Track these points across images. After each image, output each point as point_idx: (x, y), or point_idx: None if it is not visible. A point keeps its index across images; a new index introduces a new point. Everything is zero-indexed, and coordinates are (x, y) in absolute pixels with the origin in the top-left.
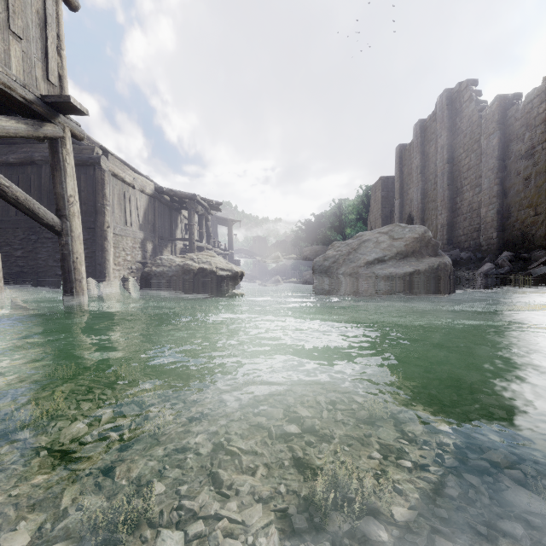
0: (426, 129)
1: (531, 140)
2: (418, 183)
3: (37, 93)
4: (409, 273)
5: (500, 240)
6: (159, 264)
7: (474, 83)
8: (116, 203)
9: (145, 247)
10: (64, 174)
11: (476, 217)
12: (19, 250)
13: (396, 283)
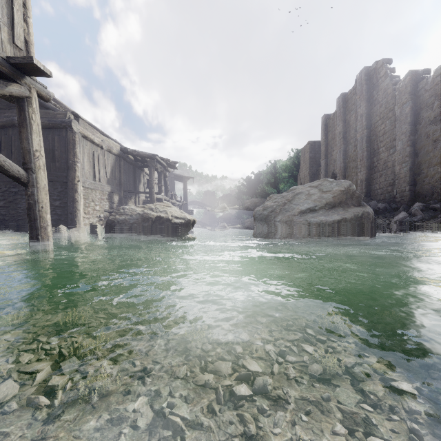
0: (348, 101)
1: (439, 108)
2: (340, 146)
3: (3, 54)
4: (337, 221)
5: (412, 192)
6: (121, 212)
7: (389, 61)
8: (86, 161)
9: (112, 199)
10: (30, 130)
11: (390, 173)
12: (1, 201)
13: (326, 229)
